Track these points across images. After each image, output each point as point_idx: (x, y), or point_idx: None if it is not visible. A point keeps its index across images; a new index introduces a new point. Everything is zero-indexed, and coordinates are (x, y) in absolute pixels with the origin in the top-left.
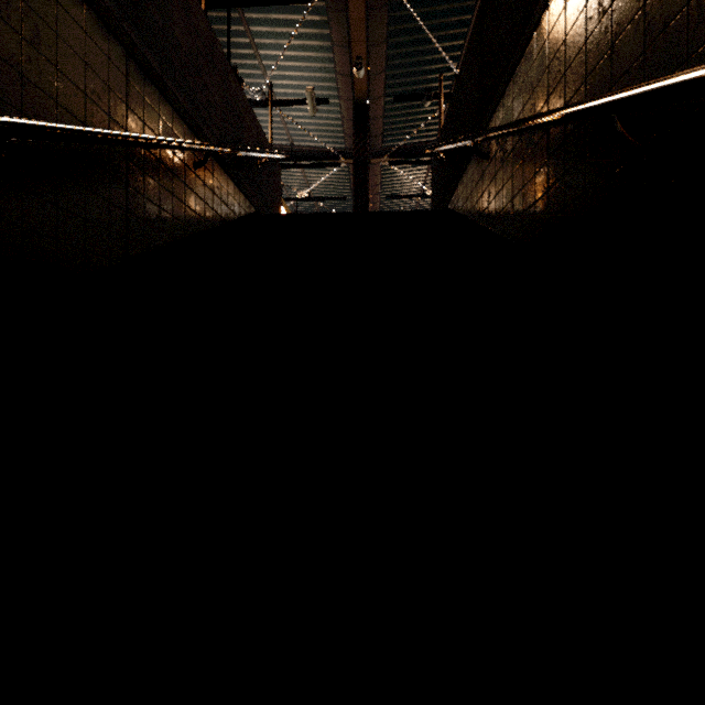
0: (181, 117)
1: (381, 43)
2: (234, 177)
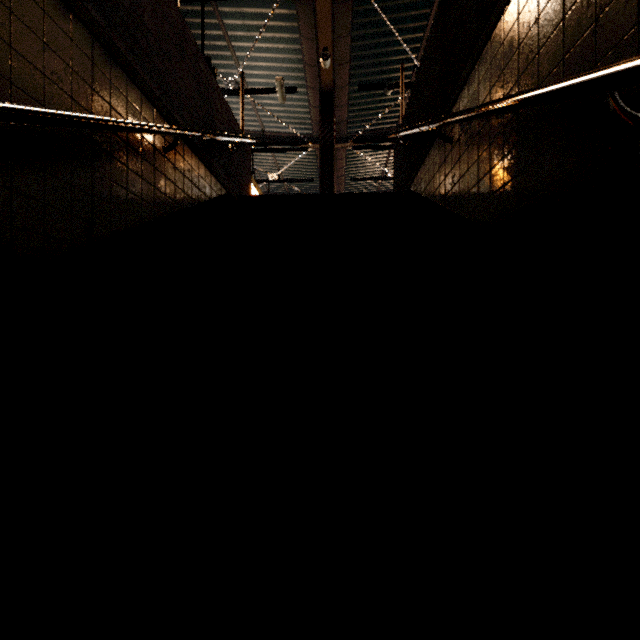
0: (150, 101)
1: (346, 35)
2: (205, 161)
